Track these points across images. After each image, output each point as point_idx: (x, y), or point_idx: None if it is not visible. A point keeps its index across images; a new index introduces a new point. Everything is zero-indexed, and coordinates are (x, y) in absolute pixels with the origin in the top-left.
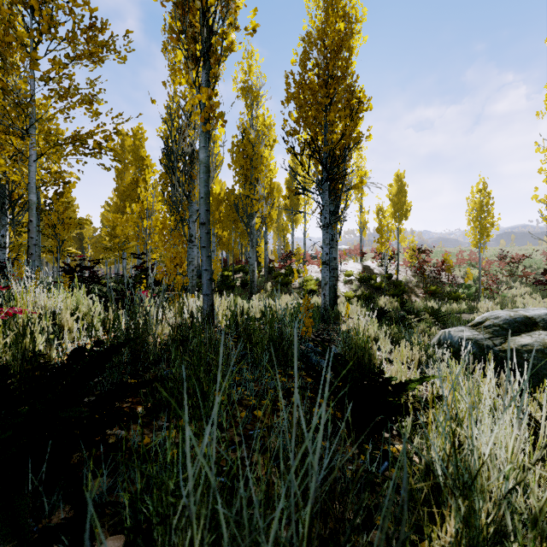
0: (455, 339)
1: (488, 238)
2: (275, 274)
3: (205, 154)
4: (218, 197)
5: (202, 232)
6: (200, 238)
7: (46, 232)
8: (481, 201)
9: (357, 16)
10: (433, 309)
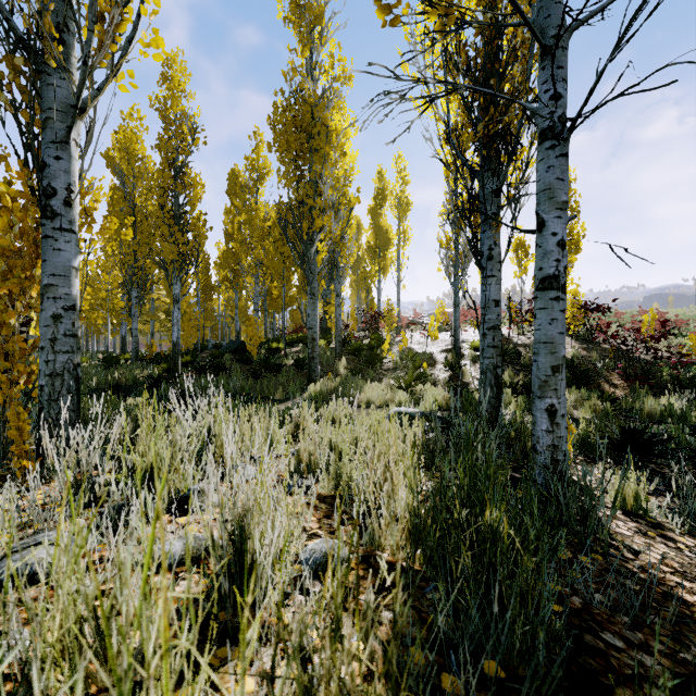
0: None
1: None
2: (353, 346)
3: None
4: (263, 224)
5: None
6: None
7: None
8: None
9: None
10: None
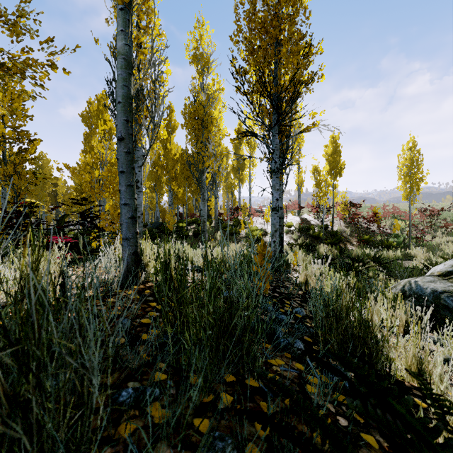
0: (426, 291)
1: (418, 191)
2: (224, 225)
3: (124, 41)
4: (174, 157)
5: (120, 151)
6: (117, 160)
7: (2, 183)
8: (411, 157)
9: None
10: (375, 257)
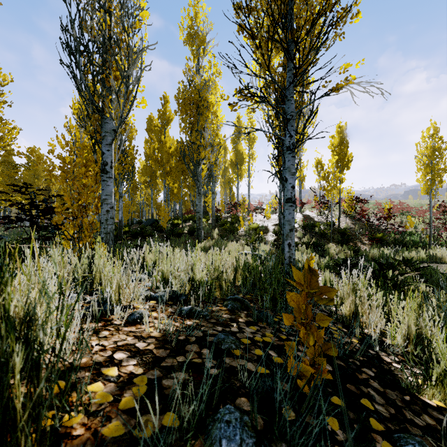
0: None
1: (440, 183)
2: (222, 222)
3: None
4: (168, 150)
5: None
6: None
7: None
8: (433, 146)
9: None
10: (405, 260)
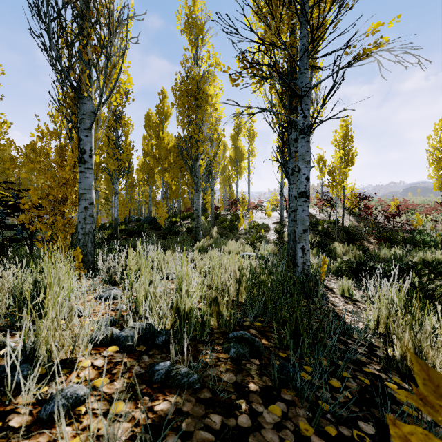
0: None
1: None
2: (221, 220)
3: None
4: (166, 146)
5: None
6: None
7: None
8: None
9: None
10: (425, 263)
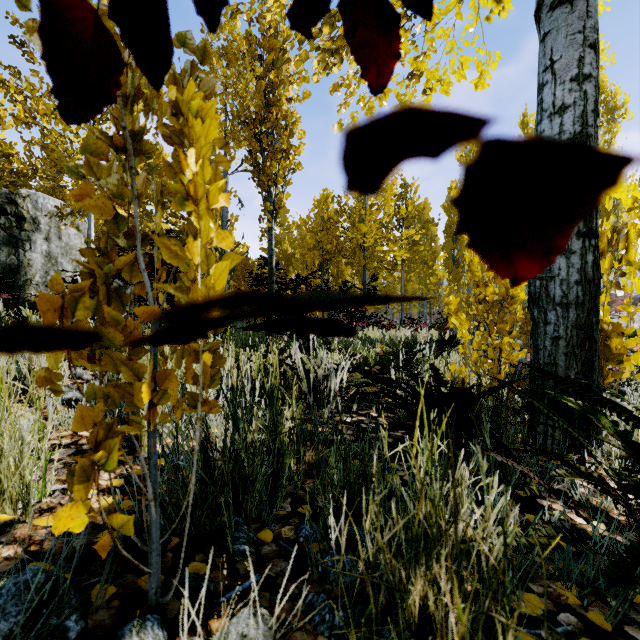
0: None
1: None
2: None
3: None
4: None
5: None
6: None
7: None
8: None
9: (618, 105)
10: None
